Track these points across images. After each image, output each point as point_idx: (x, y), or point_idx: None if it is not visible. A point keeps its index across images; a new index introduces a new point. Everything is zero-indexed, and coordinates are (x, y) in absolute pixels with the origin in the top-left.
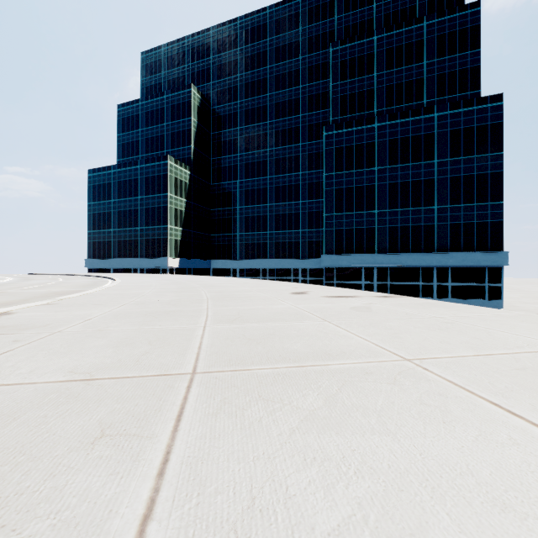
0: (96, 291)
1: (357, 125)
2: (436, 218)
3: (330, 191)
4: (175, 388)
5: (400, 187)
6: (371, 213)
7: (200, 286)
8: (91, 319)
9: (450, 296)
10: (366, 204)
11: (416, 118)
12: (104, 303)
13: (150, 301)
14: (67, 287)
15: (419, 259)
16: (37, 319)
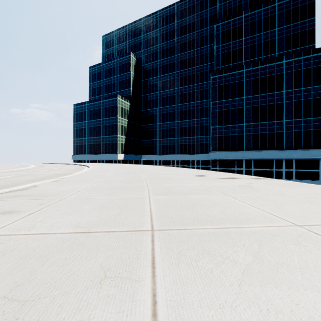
0: (80, 173)
1: (232, 71)
2: (284, 127)
3: (215, 112)
4: (143, 241)
5: (260, 109)
6: (241, 125)
7: (138, 170)
8: (81, 191)
9: (294, 178)
10: (237, 120)
11: (271, 65)
12: (86, 181)
13: (111, 180)
14: (63, 170)
15: (272, 154)
16: (51, 190)
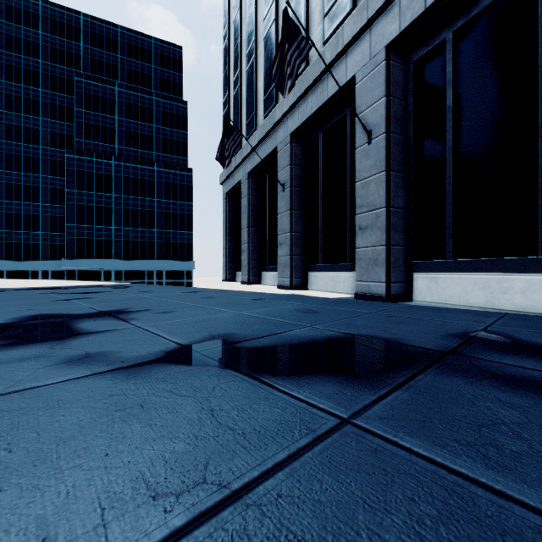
0: None
1: (98, 157)
2: (156, 237)
3: (72, 205)
4: None
5: (132, 213)
6: (110, 228)
7: None
8: None
9: None
10: (105, 221)
11: (143, 167)
12: None
13: None
14: None
15: (145, 264)
16: None
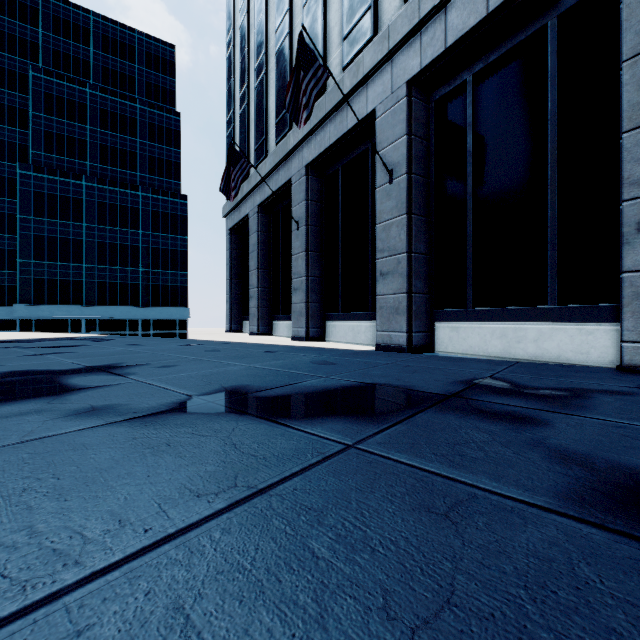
0: None
1: (63, 176)
2: (141, 278)
3: (28, 235)
4: None
5: (109, 247)
6: (79, 266)
7: None
8: None
9: None
10: (73, 257)
11: (124, 191)
12: None
13: None
14: None
15: (126, 312)
16: None
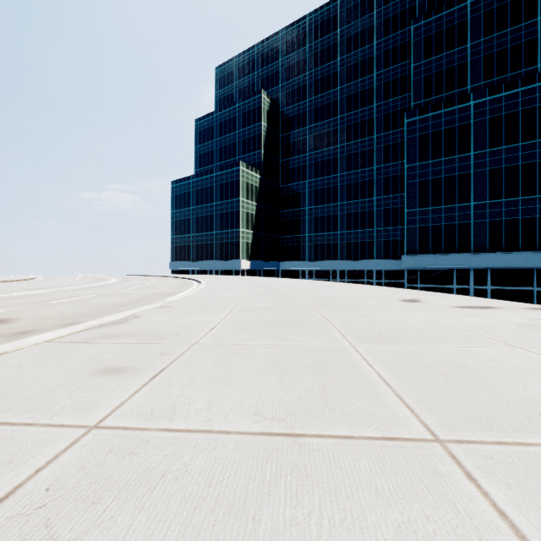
0: (193, 293)
1: (447, 106)
2: None
3: (413, 184)
4: (449, 478)
5: (505, 173)
6: (466, 205)
7: (286, 289)
8: (215, 328)
9: None
10: (458, 196)
11: (528, 88)
12: (212, 308)
13: (253, 306)
14: (163, 288)
15: (532, 259)
16: (163, 324)
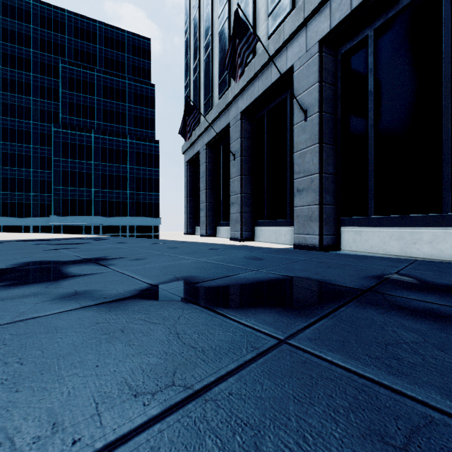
0: None
1: (80, 131)
2: (129, 197)
3: (58, 171)
4: None
5: (108, 177)
6: (90, 190)
7: None
8: None
9: None
10: (86, 184)
11: (118, 139)
12: None
13: None
14: None
15: (119, 220)
16: None
